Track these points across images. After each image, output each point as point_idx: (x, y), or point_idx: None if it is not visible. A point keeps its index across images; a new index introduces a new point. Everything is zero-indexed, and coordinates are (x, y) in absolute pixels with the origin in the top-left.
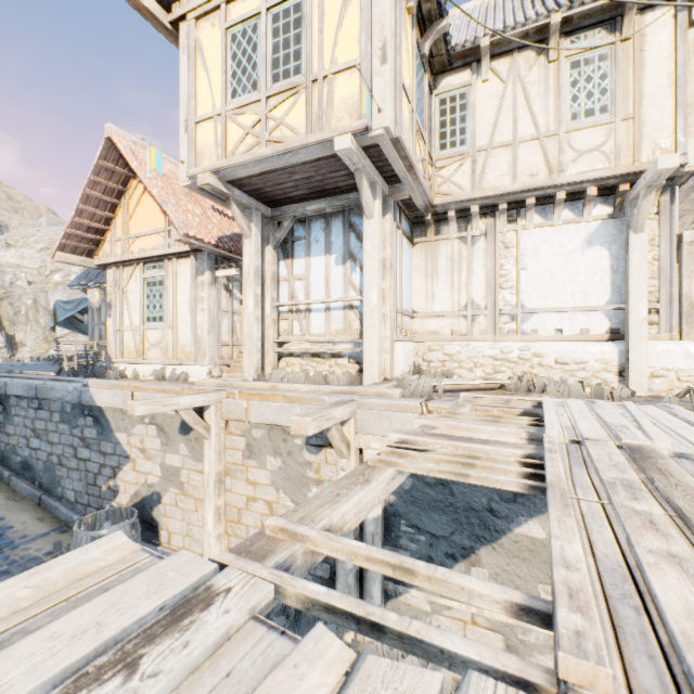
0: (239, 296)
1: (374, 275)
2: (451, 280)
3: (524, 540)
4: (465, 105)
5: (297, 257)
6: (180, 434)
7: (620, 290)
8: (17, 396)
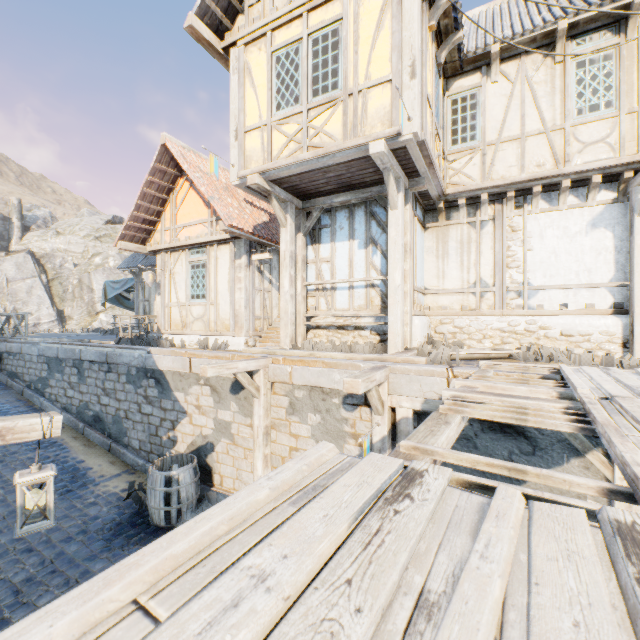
0: (268, 276)
1: (398, 259)
2: (461, 260)
3: (542, 488)
4: (475, 105)
5: (323, 242)
6: (231, 393)
7: (624, 268)
8: (91, 361)
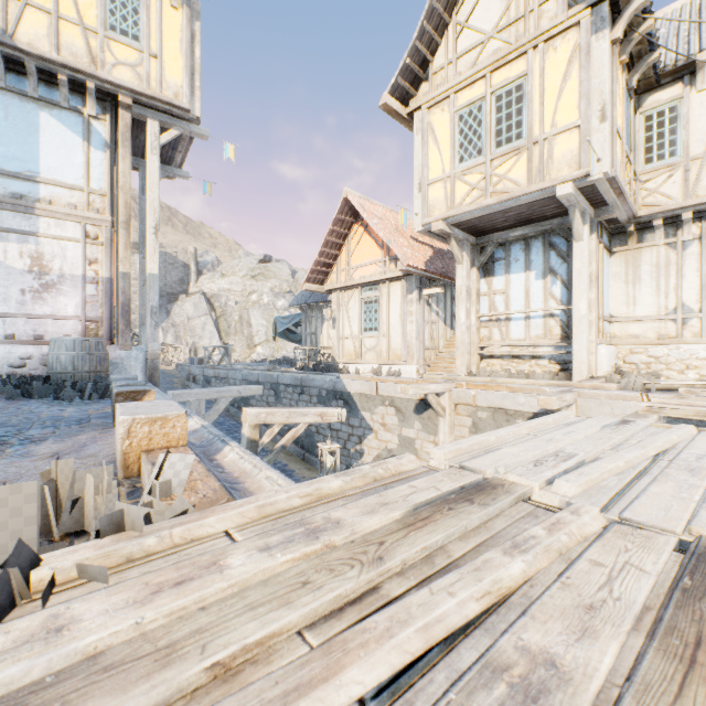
0: (435, 309)
1: (583, 289)
2: (656, 285)
3: None
4: (675, 118)
5: (497, 275)
6: (414, 414)
7: None
8: (287, 384)
